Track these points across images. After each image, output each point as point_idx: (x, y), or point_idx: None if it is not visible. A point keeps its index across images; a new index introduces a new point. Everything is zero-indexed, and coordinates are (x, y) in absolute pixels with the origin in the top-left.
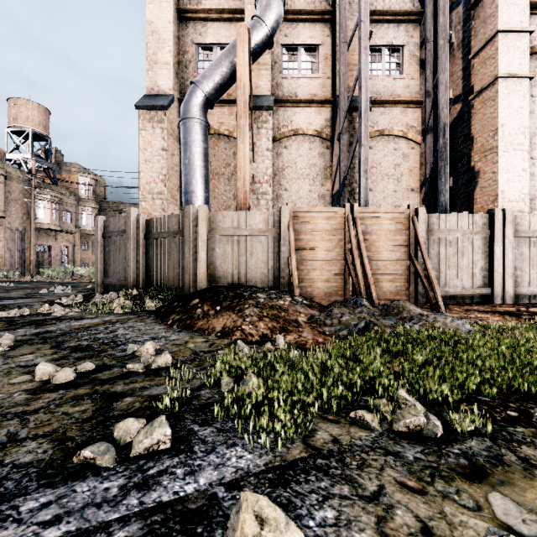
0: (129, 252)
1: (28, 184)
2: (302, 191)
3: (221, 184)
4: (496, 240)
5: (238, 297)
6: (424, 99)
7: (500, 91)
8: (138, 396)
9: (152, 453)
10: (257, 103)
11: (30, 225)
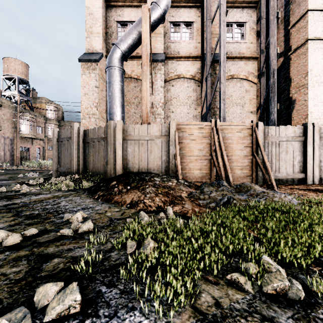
0: (73, 151)
1: (15, 110)
2: (183, 113)
3: (132, 108)
4: (308, 143)
5: (142, 180)
6: (259, 55)
7: (309, 48)
8: (64, 257)
9: (63, 318)
10: (154, 58)
11: (16, 135)
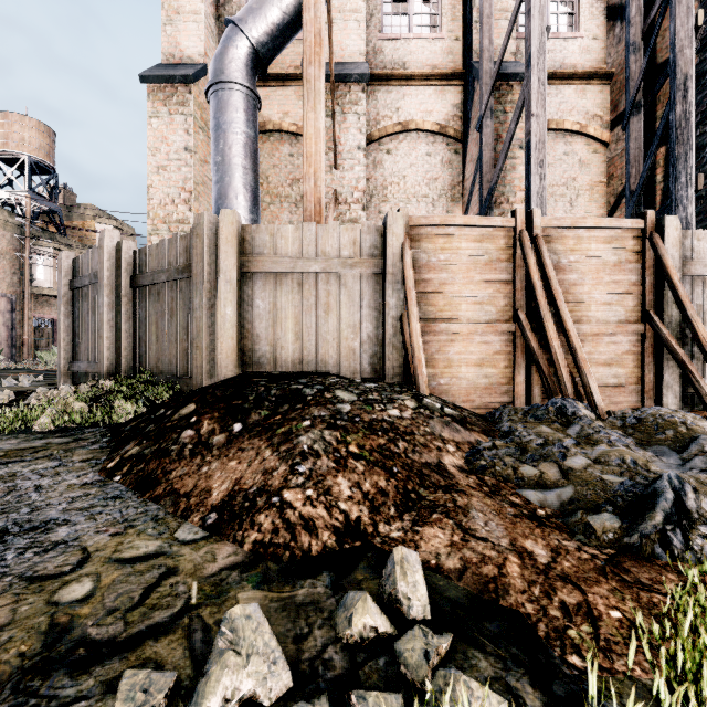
0: (102, 310)
1: (21, 231)
2: None
3: (285, 211)
4: None
5: (290, 399)
6: (615, 69)
7: None
8: None
9: None
10: (341, 70)
11: (23, 289)
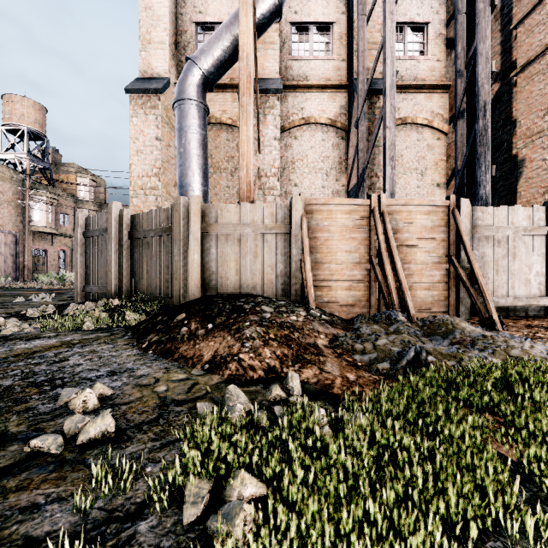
0: (111, 254)
1: (23, 184)
2: (314, 187)
3: (224, 179)
4: None
5: (237, 311)
6: (451, 83)
7: None
8: (3, 542)
9: None
10: (263, 86)
11: (24, 228)
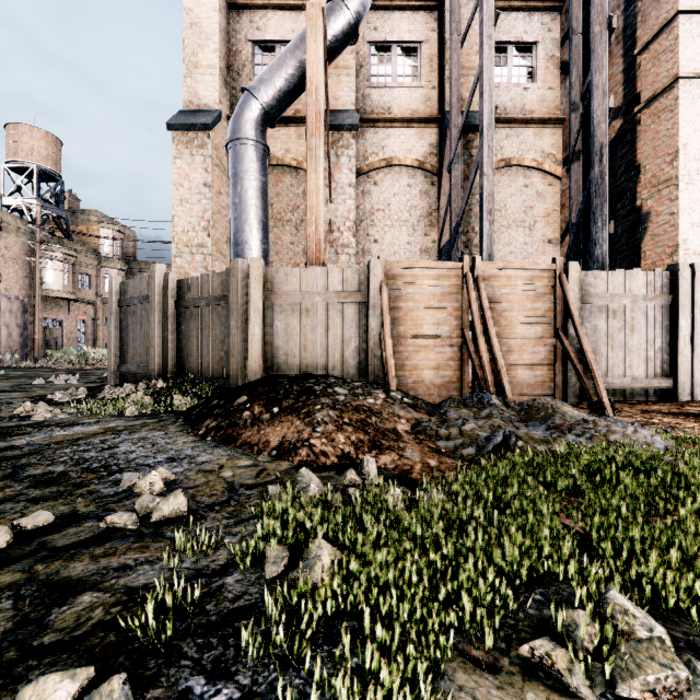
0: (153, 326)
1: (32, 237)
2: (398, 244)
3: (287, 234)
4: (681, 309)
5: (306, 393)
6: (566, 116)
7: (681, 97)
8: (107, 590)
9: None
10: (335, 121)
11: (34, 292)
